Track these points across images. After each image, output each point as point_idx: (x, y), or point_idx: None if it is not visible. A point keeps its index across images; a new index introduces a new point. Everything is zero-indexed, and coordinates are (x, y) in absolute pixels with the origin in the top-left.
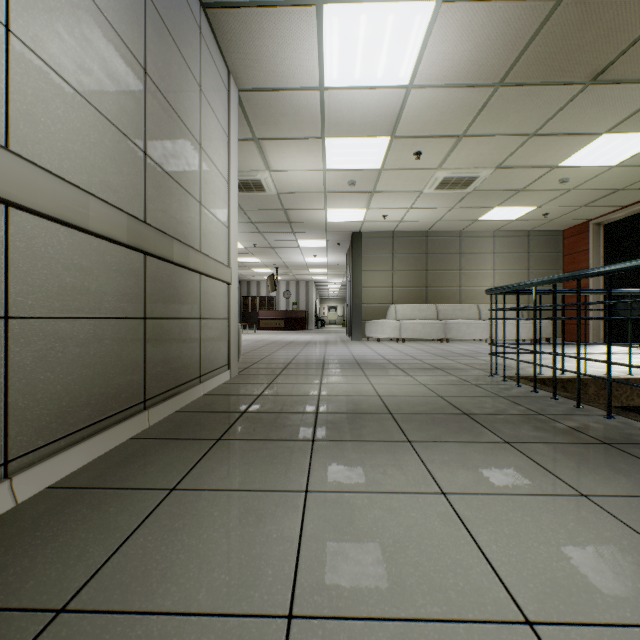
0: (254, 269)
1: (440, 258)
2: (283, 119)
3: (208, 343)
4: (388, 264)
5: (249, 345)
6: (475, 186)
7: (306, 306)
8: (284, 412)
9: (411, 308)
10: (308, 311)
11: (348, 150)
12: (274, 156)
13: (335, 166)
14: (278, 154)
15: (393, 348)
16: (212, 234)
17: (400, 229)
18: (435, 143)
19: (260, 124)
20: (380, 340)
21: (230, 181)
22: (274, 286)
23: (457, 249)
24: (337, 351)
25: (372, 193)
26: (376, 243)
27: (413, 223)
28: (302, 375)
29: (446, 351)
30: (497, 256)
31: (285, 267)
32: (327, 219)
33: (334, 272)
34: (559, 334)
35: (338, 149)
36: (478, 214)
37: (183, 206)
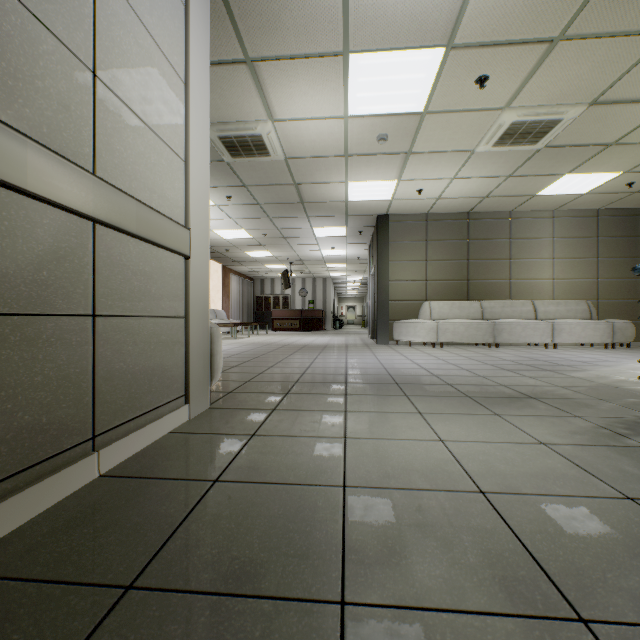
0: (267, 265)
1: (485, 245)
2: (285, 14)
3: (124, 364)
4: (421, 253)
5: (253, 350)
6: (550, 138)
7: (323, 305)
8: (244, 594)
9: (449, 305)
10: (325, 310)
11: (381, 77)
12: (277, 93)
13: (361, 109)
14: (282, 89)
15: (433, 356)
16: (138, 155)
17: (436, 210)
18: (512, 57)
19: (252, 27)
20: (411, 344)
21: (189, 82)
22: (288, 283)
23: (506, 233)
24: (362, 360)
25: (407, 155)
26: (406, 228)
27: (453, 201)
28: (312, 411)
29: (508, 361)
30: (557, 241)
31: (300, 262)
32: (348, 197)
33: (354, 267)
34: (637, 337)
35: (366, 76)
36: (540, 185)
37: (12, 39)
